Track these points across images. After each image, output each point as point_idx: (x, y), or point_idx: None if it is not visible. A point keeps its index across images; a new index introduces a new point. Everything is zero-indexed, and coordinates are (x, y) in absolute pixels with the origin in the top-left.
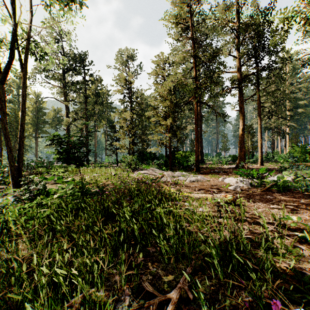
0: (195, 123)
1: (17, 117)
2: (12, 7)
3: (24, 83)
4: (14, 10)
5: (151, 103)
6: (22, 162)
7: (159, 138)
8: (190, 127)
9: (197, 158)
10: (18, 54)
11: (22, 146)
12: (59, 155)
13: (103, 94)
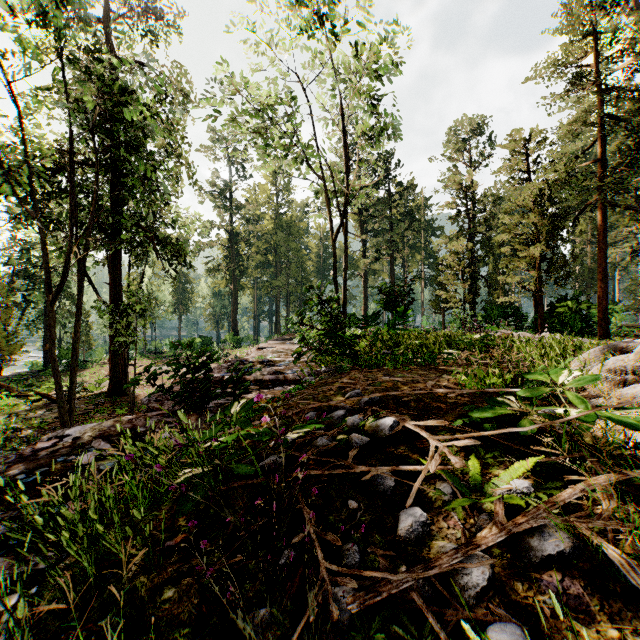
0: (598, 247)
1: (302, 265)
2: (346, 175)
3: (346, 235)
4: (347, 178)
5: (505, 219)
6: (345, 313)
7: (518, 279)
8: (621, 248)
9: (603, 312)
10: (338, 206)
11: (345, 298)
12: (384, 304)
13: (417, 208)
